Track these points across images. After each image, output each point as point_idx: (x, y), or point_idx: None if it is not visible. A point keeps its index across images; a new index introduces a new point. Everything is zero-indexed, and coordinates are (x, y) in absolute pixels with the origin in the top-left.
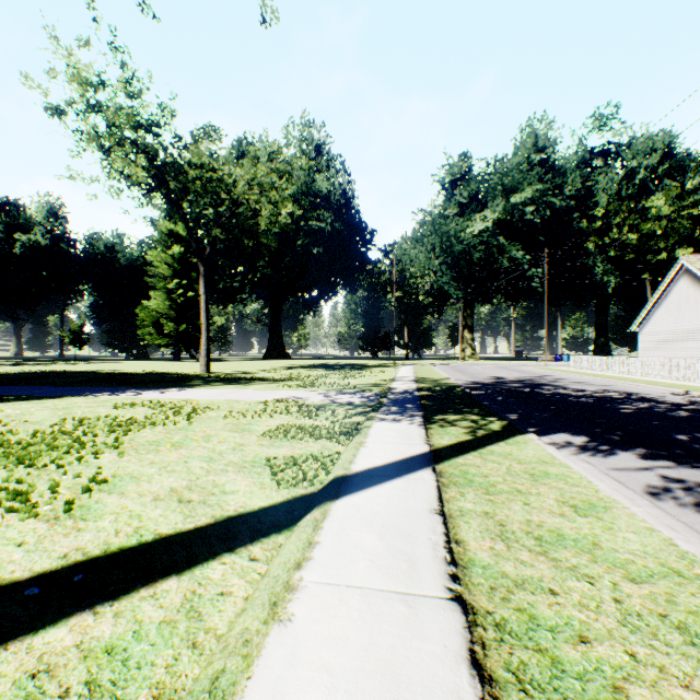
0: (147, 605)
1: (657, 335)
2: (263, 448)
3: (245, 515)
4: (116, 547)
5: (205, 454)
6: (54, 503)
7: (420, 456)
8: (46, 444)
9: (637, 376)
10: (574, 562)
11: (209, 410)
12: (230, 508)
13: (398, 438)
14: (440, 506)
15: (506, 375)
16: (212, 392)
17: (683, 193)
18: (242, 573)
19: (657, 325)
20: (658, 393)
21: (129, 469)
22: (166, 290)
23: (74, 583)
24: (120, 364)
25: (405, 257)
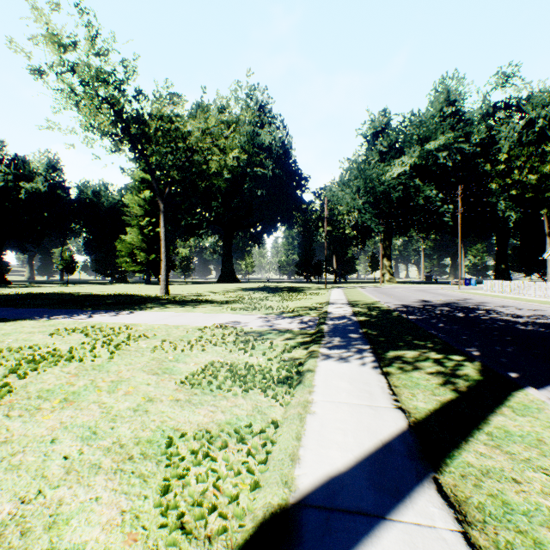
0: None
1: None
2: (174, 409)
3: None
4: None
5: (91, 421)
6: None
7: (400, 443)
8: None
9: None
10: None
11: (143, 339)
12: None
13: (354, 393)
14: None
15: (430, 298)
16: (159, 315)
17: None
18: None
19: None
20: None
21: None
22: (139, 226)
23: None
24: (101, 287)
25: (333, 198)
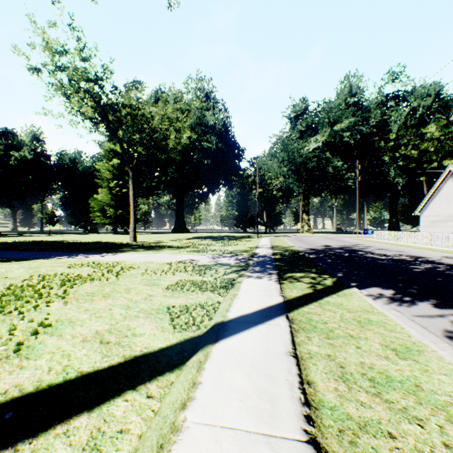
0: (59, 443)
1: (433, 217)
2: (165, 299)
3: (147, 355)
4: (46, 384)
5: (124, 303)
6: (8, 344)
7: (277, 306)
8: (15, 295)
9: (419, 245)
10: (404, 404)
11: (132, 269)
12: (137, 348)
13: (261, 291)
14: (293, 349)
15: (332, 244)
16: (136, 255)
17: (448, 123)
18: (139, 410)
19: (433, 210)
20: (436, 256)
21: (69, 315)
22: (109, 188)
23: (6, 419)
24: (79, 236)
25: (264, 166)
